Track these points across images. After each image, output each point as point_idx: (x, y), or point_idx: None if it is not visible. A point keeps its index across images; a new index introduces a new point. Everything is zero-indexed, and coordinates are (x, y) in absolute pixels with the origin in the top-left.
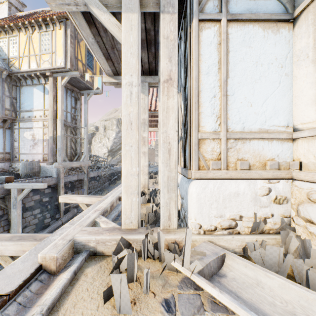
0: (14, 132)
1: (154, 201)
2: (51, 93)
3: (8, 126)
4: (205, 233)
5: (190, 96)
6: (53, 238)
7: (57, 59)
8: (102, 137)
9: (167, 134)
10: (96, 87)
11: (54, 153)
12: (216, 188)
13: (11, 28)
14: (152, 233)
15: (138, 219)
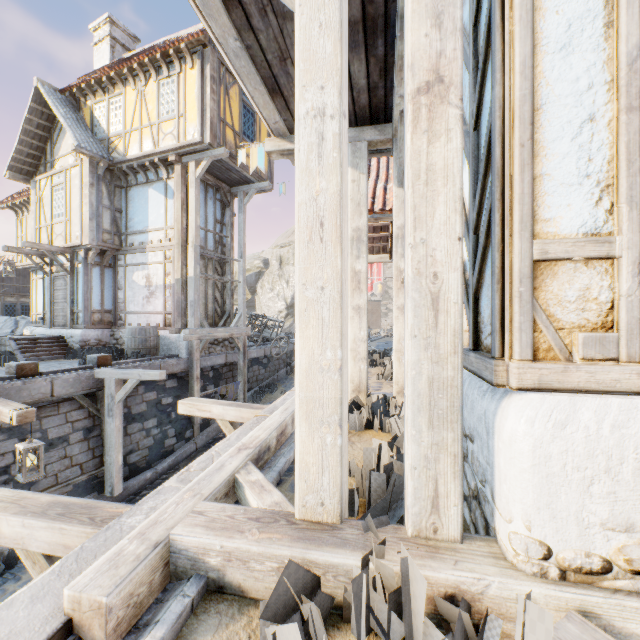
0: (117, 273)
1: (382, 426)
2: (178, 194)
3: (108, 262)
4: (564, 577)
5: (502, 127)
6: (128, 523)
7: (187, 126)
8: (276, 279)
9: (428, 250)
10: (254, 168)
11: (183, 312)
12: (606, 428)
13: (112, 82)
14: (383, 554)
15: (340, 497)
